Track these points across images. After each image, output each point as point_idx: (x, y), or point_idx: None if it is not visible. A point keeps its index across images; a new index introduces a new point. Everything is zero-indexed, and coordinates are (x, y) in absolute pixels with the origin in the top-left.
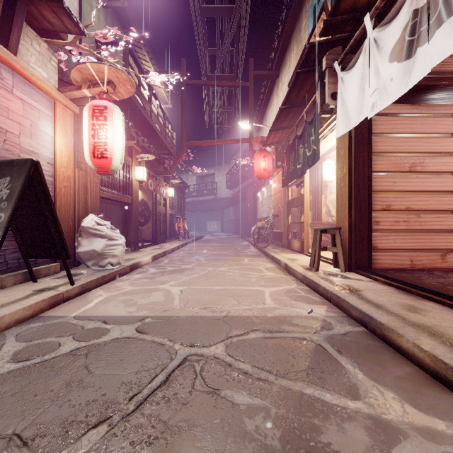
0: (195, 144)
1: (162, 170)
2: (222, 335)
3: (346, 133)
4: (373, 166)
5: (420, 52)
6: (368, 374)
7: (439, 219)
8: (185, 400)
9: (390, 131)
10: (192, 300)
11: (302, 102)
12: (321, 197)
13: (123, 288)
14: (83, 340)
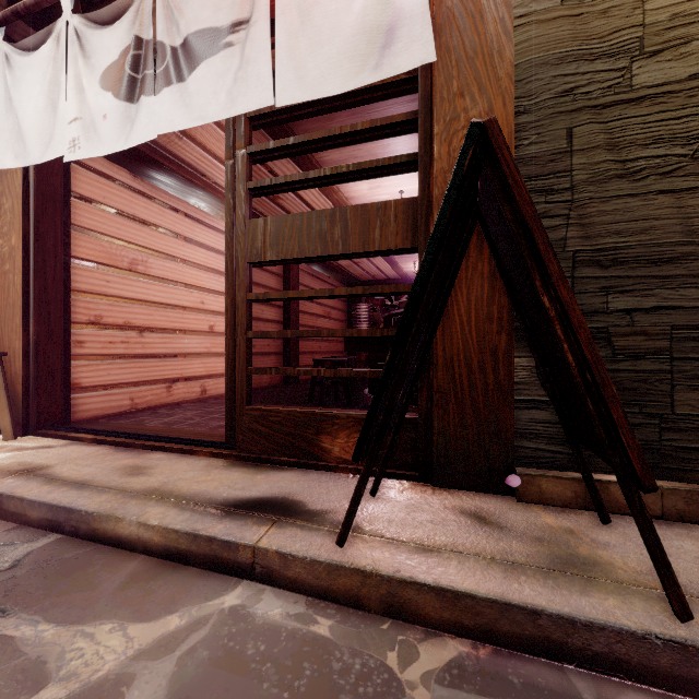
0: None
1: None
2: None
3: (18, 169)
4: (73, 248)
5: (145, 103)
6: (66, 618)
7: (165, 340)
8: None
9: (102, 199)
10: None
11: None
12: None
13: None
14: None
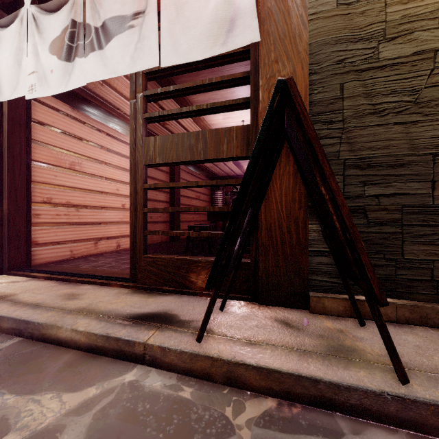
0: None
1: None
2: None
3: None
4: (33, 154)
5: (78, 62)
6: (22, 390)
7: (93, 213)
8: None
9: (52, 123)
10: None
11: None
12: None
13: None
14: None
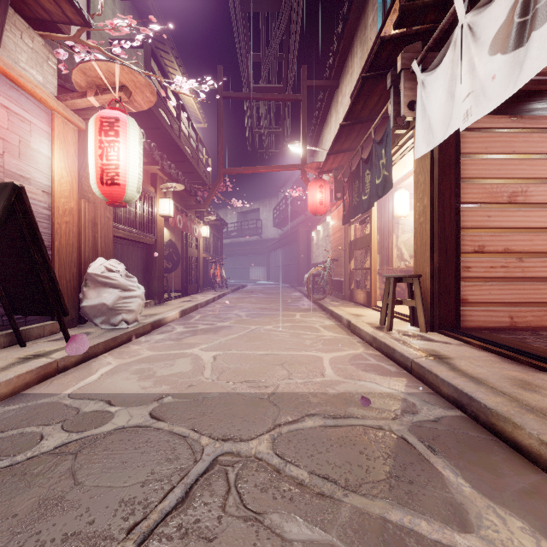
0: (235, 172)
1: (194, 204)
2: (267, 422)
3: (427, 153)
4: (462, 196)
5: (535, 37)
6: (477, 486)
7: (546, 263)
8: (212, 532)
9: (484, 150)
10: (228, 370)
11: (369, 117)
12: (392, 237)
13: (139, 353)
14: (76, 430)
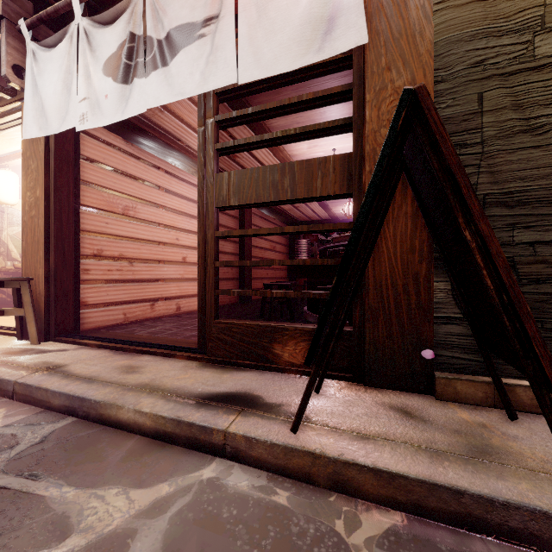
0: None
1: None
2: None
3: (41, 138)
4: (82, 198)
5: (137, 84)
6: (82, 482)
7: (149, 268)
8: None
9: (102, 160)
10: None
11: None
12: None
13: None
14: None
